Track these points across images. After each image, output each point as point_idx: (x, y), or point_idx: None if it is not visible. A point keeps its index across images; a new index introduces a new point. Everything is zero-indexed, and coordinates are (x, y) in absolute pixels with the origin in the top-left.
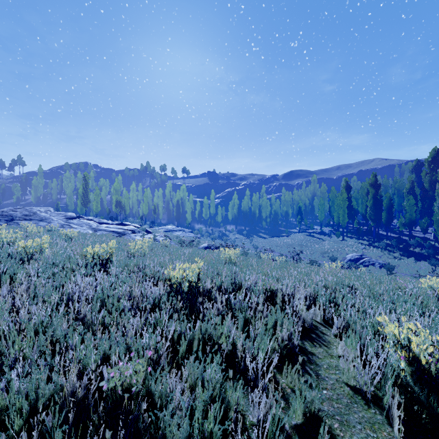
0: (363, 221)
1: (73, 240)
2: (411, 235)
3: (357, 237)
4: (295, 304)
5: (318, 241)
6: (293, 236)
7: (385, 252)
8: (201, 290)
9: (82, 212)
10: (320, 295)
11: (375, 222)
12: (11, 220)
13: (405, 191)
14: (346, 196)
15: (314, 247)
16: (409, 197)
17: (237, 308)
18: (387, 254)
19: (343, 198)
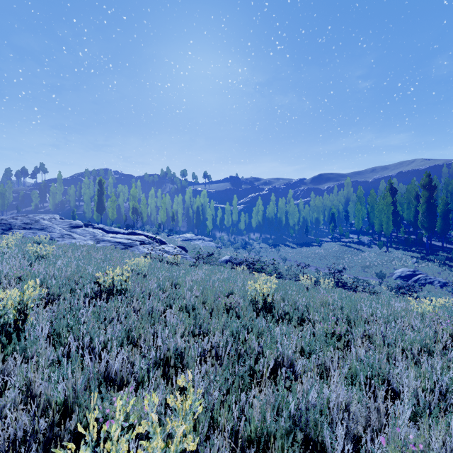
0: (409, 230)
1: (41, 260)
2: None
3: (403, 248)
4: None
5: (356, 252)
6: (325, 246)
7: (444, 268)
8: None
9: (99, 219)
10: None
11: (429, 231)
12: (8, 229)
13: None
14: (391, 200)
15: (352, 259)
16: None
17: None
18: (448, 270)
19: (388, 203)
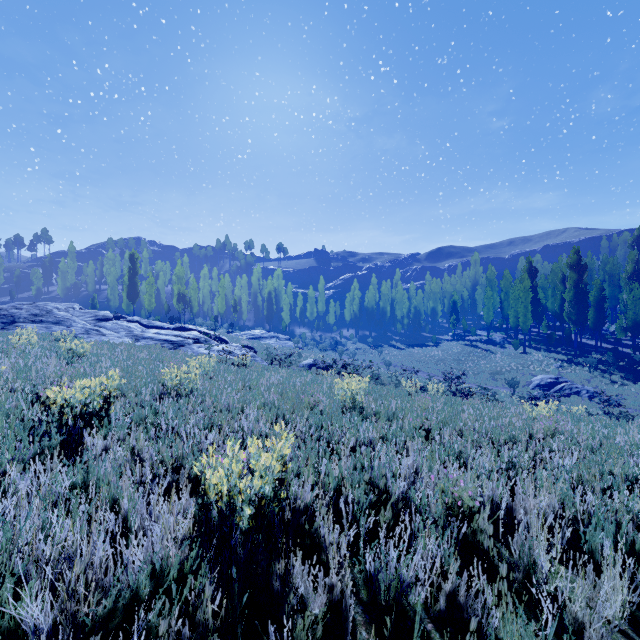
0: (554, 324)
1: (79, 359)
2: (638, 346)
3: (546, 349)
4: (538, 559)
5: (485, 355)
6: (444, 347)
7: (595, 373)
8: (287, 511)
9: (129, 309)
10: (592, 527)
11: (578, 325)
12: (11, 323)
13: (624, 276)
14: (530, 284)
15: (479, 363)
16: (632, 285)
17: (384, 578)
18: (600, 377)
19: (525, 288)
